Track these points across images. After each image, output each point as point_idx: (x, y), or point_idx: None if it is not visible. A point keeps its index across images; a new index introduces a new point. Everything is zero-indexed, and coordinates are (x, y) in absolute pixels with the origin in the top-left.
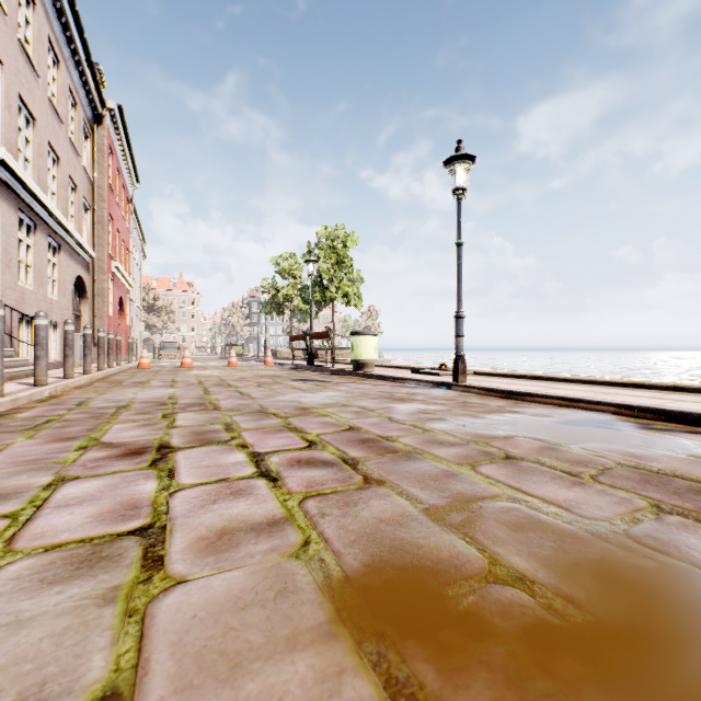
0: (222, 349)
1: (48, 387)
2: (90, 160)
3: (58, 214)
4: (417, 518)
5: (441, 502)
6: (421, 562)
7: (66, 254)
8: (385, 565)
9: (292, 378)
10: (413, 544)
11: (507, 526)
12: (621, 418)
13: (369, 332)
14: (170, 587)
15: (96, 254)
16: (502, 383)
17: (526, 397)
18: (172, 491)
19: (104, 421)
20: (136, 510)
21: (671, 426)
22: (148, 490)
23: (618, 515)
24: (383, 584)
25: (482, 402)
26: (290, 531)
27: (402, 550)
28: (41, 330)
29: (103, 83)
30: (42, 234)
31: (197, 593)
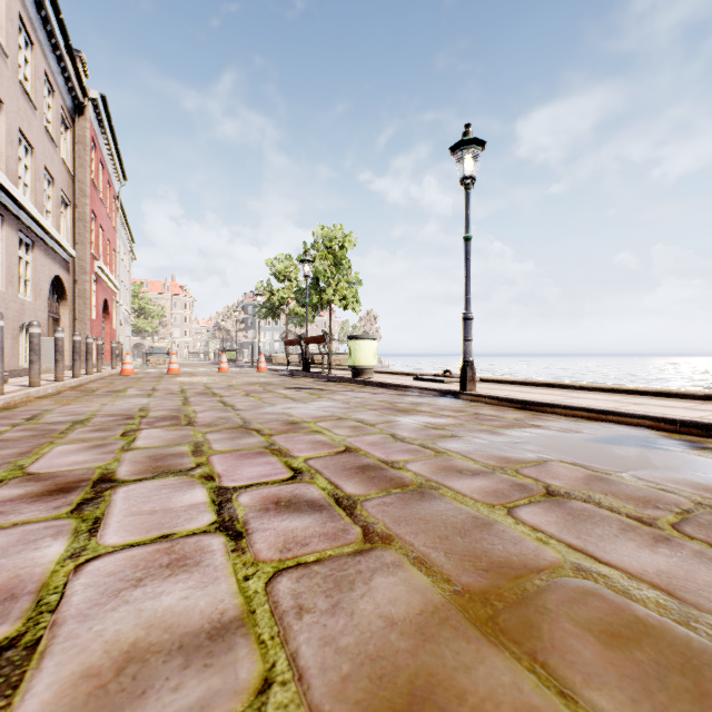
0: (216, 355)
1: (1, 397)
2: (70, 153)
3: (30, 207)
4: (448, 616)
5: (479, 578)
6: None
7: (41, 252)
8: None
9: (285, 385)
10: (449, 685)
11: (592, 633)
12: (663, 435)
13: (368, 336)
14: None
15: (77, 253)
16: (514, 392)
17: (545, 407)
18: (82, 560)
19: (47, 440)
20: (7, 604)
21: None
22: (47, 558)
23: None
24: None
25: (496, 414)
26: (243, 653)
27: (431, 702)
28: None
29: (86, 72)
30: (11, 229)
31: None
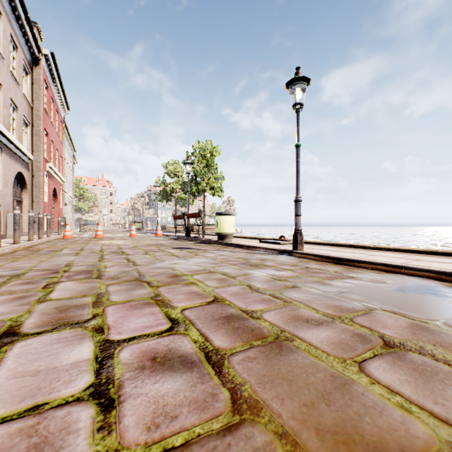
0: (129, 225)
1: None
2: (29, 90)
3: None
4: None
5: None
6: None
7: (7, 156)
8: None
9: (173, 246)
10: None
11: None
12: (446, 284)
13: (229, 213)
14: None
15: (34, 157)
16: (329, 251)
17: (354, 263)
18: None
19: None
20: None
21: None
22: None
23: None
24: None
25: (321, 267)
26: None
27: None
28: None
29: (41, 37)
30: None
31: None
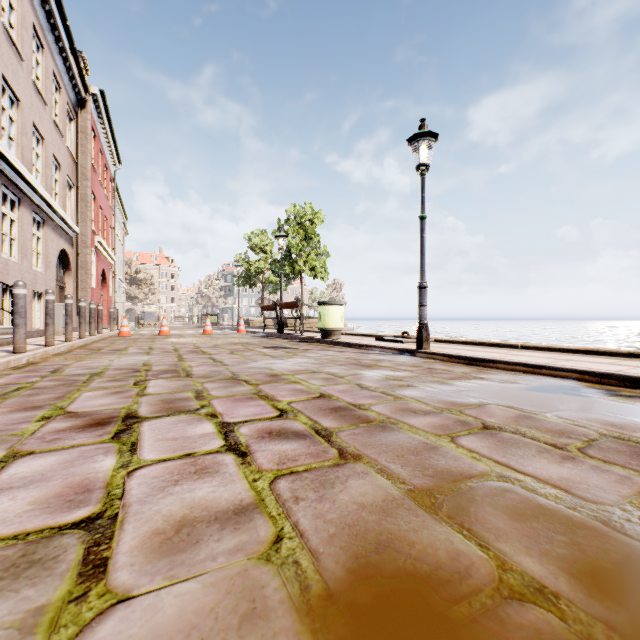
0: (199, 319)
1: (26, 354)
2: (74, 141)
3: (42, 190)
4: (403, 503)
5: (426, 481)
6: (415, 566)
7: (50, 229)
8: (373, 571)
9: (264, 345)
10: (403, 540)
11: (506, 513)
12: (586, 385)
13: (336, 302)
14: (108, 608)
15: (80, 229)
16: (463, 350)
17: (488, 363)
18: (131, 469)
19: (75, 388)
20: (87, 495)
21: (639, 393)
22: (105, 468)
23: (624, 497)
24: (374, 601)
25: (447, 368)
26: (260, 522)
27: (391, 548)
28: (19, 299)
29: (86, 70)
30: (26, 209)
31: (141, 617)
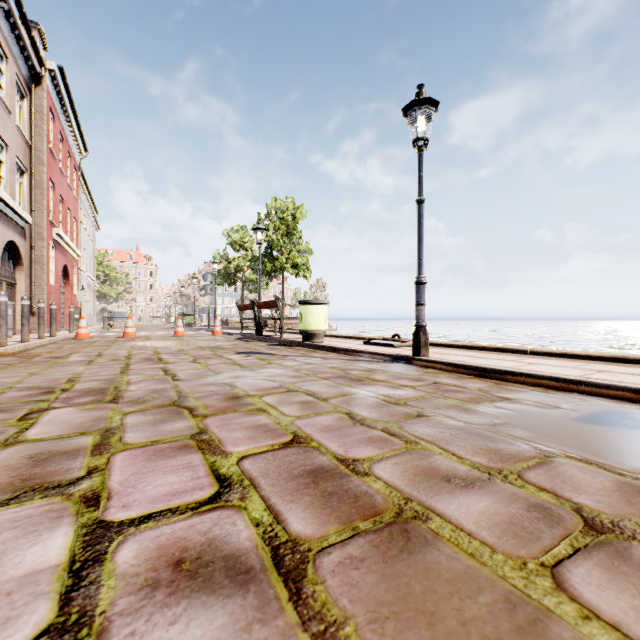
0: (176, 319)
1: None
2: (27, 121)
3: None
4: None
5: None
6: None
7: None
8: None
9: (236, 350)
10: None
11: None
12: None
13: (319, 301)
14: None
15: (34, 220)
16: (467, 357)
17: (506, 375)
18: None
19: None
20: None
21: None
22: None
23: None
24: None
25: (457, 383)
26: None
27: None
28: None
29: (44, 45)
30: None
31: None
